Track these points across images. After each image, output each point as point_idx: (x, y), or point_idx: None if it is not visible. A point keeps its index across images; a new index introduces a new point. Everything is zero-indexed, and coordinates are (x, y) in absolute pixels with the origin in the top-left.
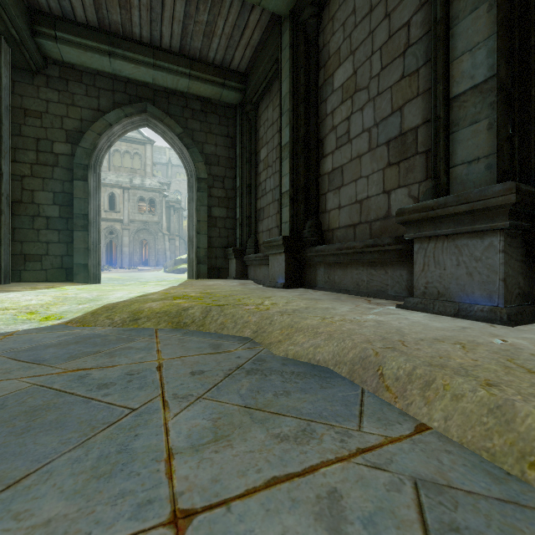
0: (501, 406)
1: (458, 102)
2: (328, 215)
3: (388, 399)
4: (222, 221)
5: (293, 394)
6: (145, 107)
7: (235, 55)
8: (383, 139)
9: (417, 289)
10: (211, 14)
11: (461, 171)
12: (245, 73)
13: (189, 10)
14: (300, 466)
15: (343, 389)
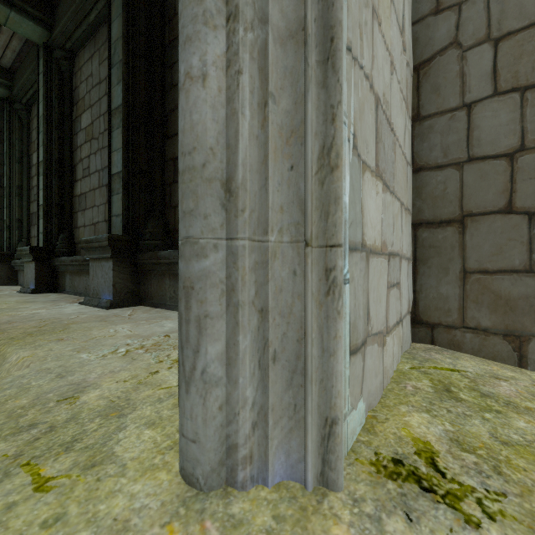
0: None
1: (114, 178)
2: (78, 230)
3: None
4: None
5: None
6: None
7: None
8: (105, 182)
9: (91, 291)
10: None
11: (115, 220)
12: (11, 70)
13: None
14: None
15: None
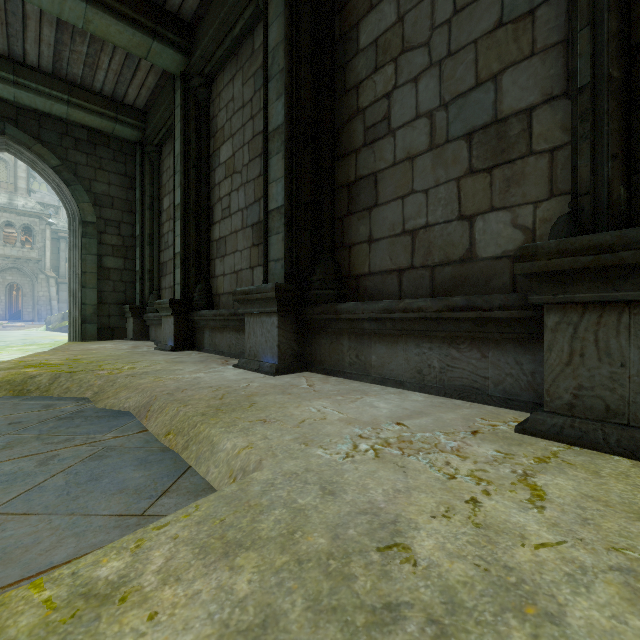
0: (175, 414)
1: (271, 215)
2: (216, 280)
3: (143, 422)
4: (118, 273)
5: (82, 426)
6: (3, 128)
7: (128, 91)
8: (250, 221)
9: (246, 352)
10: (91, 48)
11: (273, 266)
12: (144, 111)
13: (62, 37)
14: (48, 450)
15: (121, 421)
